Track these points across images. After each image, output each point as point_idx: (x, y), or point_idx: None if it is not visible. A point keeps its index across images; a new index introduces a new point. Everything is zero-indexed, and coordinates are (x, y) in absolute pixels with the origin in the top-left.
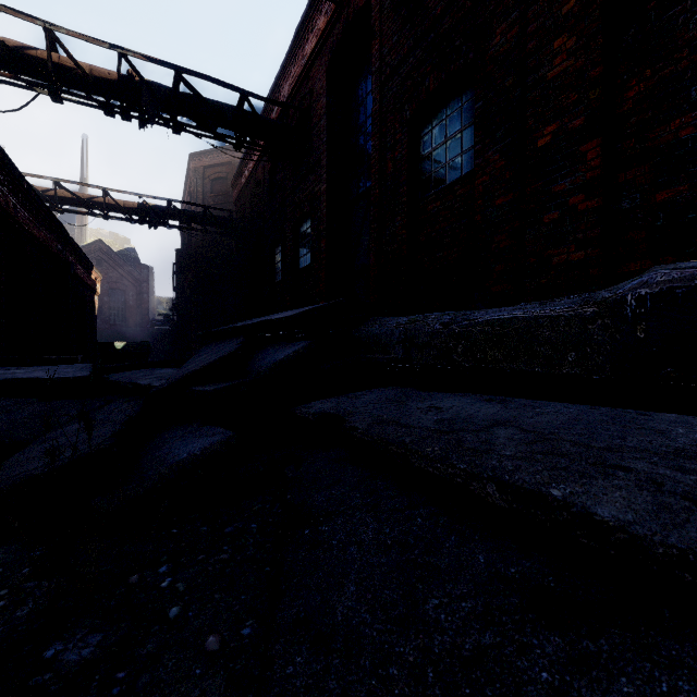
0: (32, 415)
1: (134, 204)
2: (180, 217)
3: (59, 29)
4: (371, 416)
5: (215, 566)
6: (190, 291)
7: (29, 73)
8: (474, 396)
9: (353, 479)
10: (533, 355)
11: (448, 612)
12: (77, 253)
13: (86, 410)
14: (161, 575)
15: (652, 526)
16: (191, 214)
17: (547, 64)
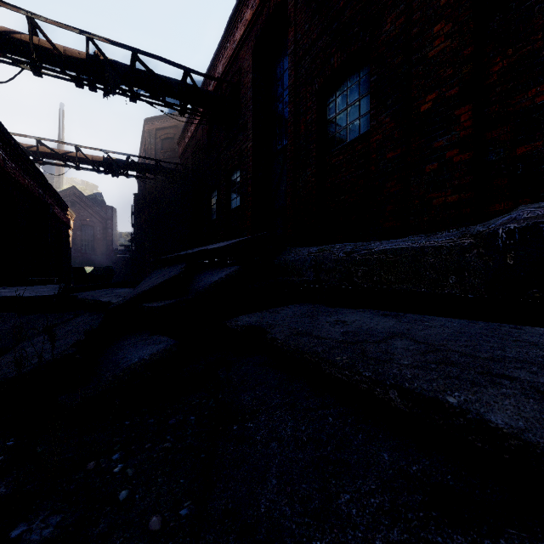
0: (13, 326)
1: (100, 158)
2: (136, 168)
3: (39, 18)
4: (289, 328)
5: (159, 454)
6: (145, 227)
7: (15, 52)
8: (372, 312)
9: (274, 381)
10: (420, 278)
11: (358, 507)
12: (55, 196)
13: (58, 322)
14: (114, 462)
15: (543, 434)
16: (145, 166)
17: (428, 45)
